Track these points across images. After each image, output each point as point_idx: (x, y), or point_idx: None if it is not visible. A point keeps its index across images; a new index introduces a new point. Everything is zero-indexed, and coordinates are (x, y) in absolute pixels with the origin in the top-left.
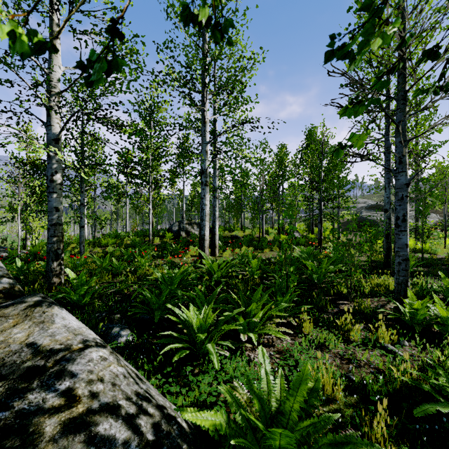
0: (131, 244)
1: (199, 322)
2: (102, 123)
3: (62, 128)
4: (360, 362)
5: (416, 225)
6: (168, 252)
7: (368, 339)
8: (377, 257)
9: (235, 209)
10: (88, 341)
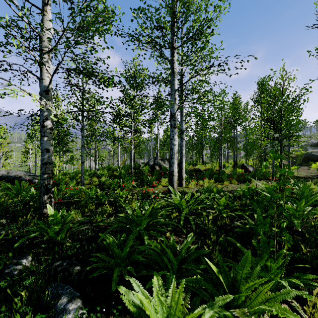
0: (118, 175)
1: None
2: (81, 73)
3: (50, 80)
4: None
5: None
6: (145, 183)
7: None
8: None
9: (197, 148)
10: None
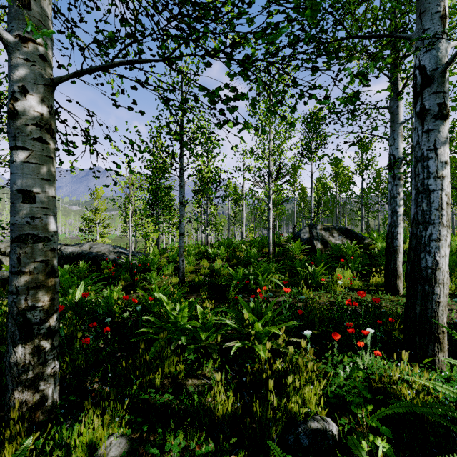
0: (244, 258)
1: None
2: None
3: None
4: None
5: None
6: (301, 279)
7: None
8: None
9: (406, 204)
10: None
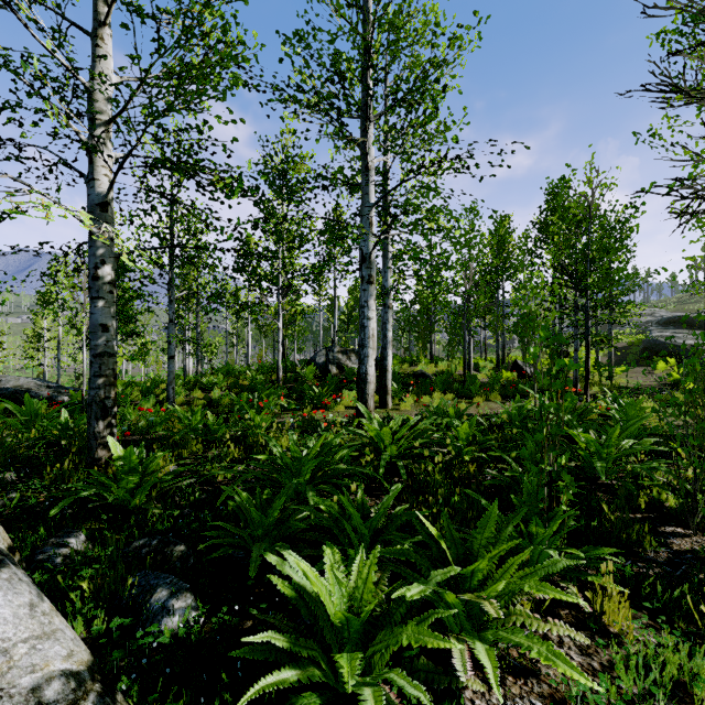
0: (249, 385)
1: (343, 614)
2: (178, 170)
3: (112, 182)
4: None
5: None
6: (307, 401)
7: None
8: None
9: (420, 327)
10: None
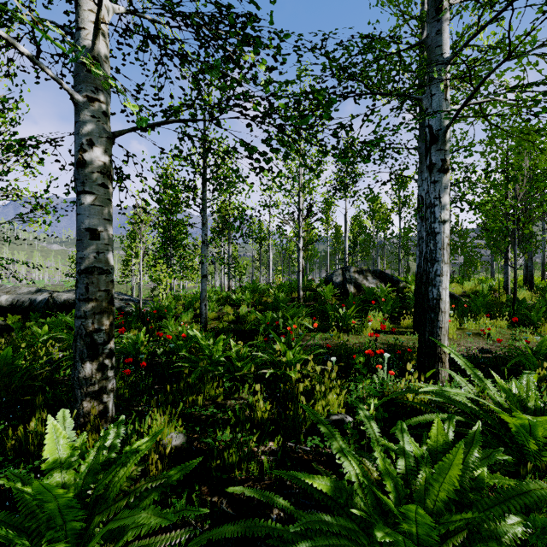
0: (272, 303)
1: None
2: None
3: (95, 22)
4: None
5: None
6: (332, 322)
7: None
8: None
9: None
10: None
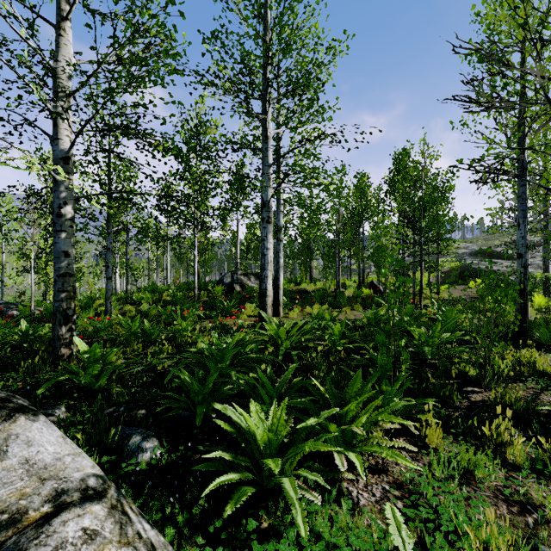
0: (171, 300)
1: (267, 436)
2: (126, 135)
3: (73, 141)
4: (543, 510)
5: (546, 276)
6: (218, 312)
7: (541, 463)
8: (508, 321)
9: (303, 256)
10: (65, 492)
